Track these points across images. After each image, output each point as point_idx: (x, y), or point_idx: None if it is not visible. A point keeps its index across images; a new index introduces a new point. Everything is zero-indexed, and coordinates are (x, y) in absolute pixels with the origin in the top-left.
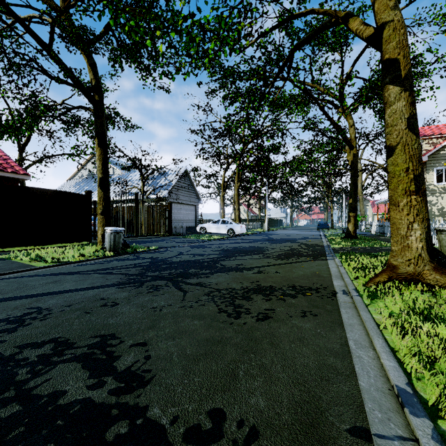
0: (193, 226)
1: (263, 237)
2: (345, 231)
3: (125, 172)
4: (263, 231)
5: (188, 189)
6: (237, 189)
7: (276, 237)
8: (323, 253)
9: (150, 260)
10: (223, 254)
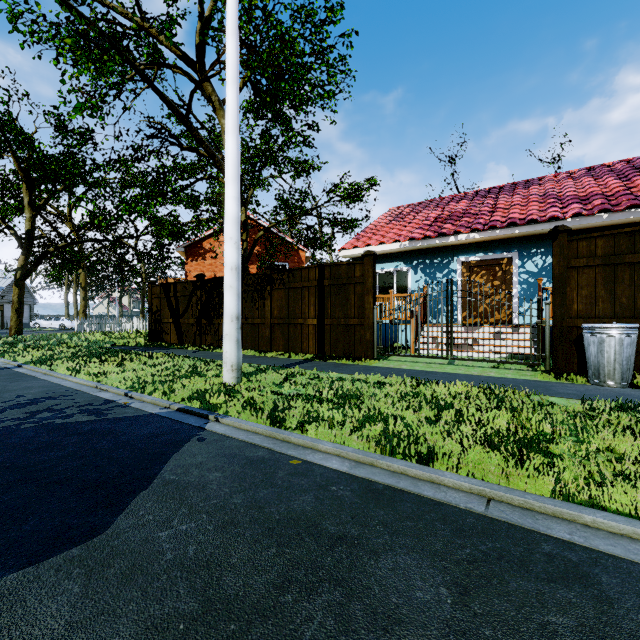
0: (27, 323)
1: None
2: None
3: None
4: None
5: None
6: (75, 293)
7: None
8: None
9: None
10: (39, 332)
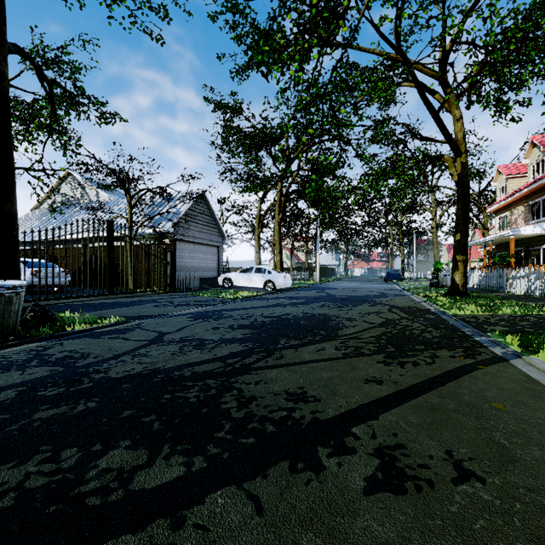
0: (214, 277)
1: (319, 293)
2: (434, 284)
3: (115, 197)
4: (314, 283)
5: (207, 222)
6: (278, 224)
7: (339, 294)
8: (461, 332)
9: (42, 375)
10: (252, 338)
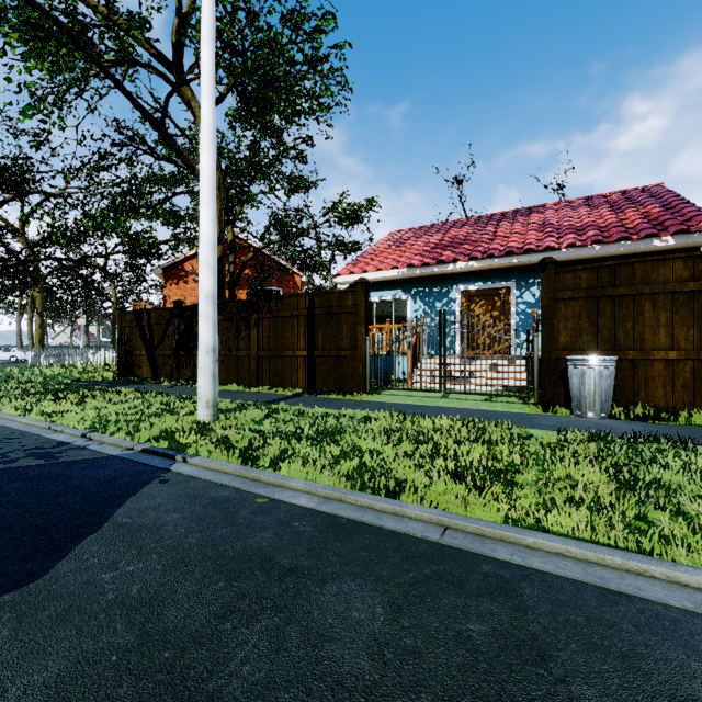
0: None
1: None
2: None
3: None
4: None
5: None
6: (30, 319)
7: None
8: None
9: None
10: None
